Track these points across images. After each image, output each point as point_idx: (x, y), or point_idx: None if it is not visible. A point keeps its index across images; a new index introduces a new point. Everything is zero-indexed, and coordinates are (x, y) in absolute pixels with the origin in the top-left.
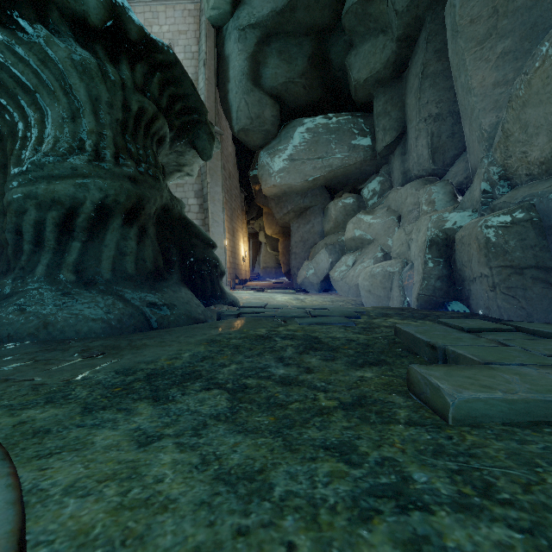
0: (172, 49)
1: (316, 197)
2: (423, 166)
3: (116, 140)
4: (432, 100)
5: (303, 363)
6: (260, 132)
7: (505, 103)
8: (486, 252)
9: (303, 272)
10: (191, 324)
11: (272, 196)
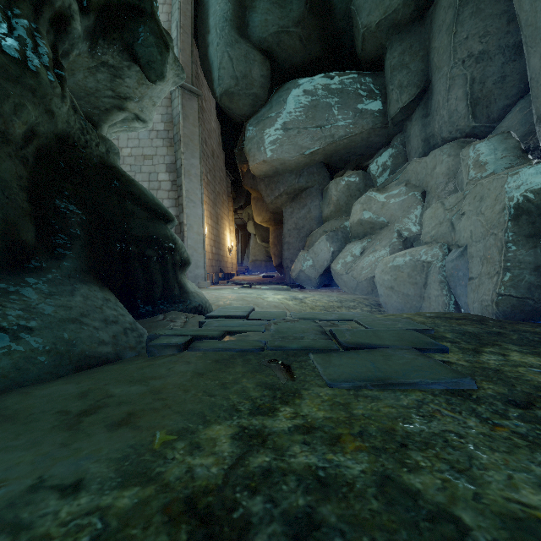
0: None
1: (314, 177)
2: (458, 124)
3: None
4: (474, 33)
5: None
6: (246, 96)
7: None
8: None
9: (298, 265)
10: (64, 374)
11: (261, 175)
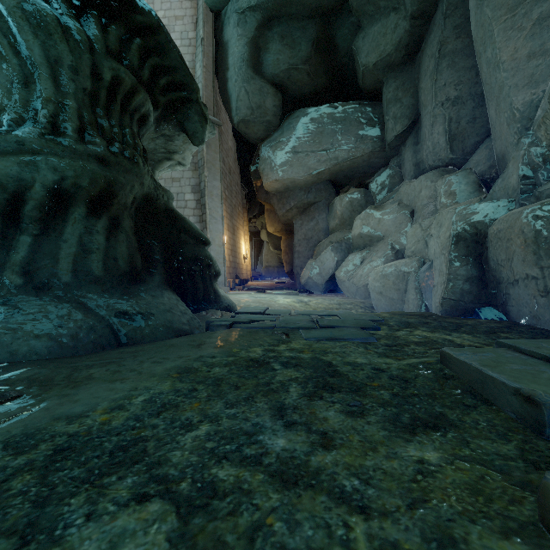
0: (154, 11)
1: (321, 193)
2: (440, 155)
3: (82, 112)
4: (450, 82)
5: (315, 421)
6: (261, 123)
7: (543, 76)
8: (535, 248)
9: (306, 272)
10: (171, 338)
11: (274, 191)
